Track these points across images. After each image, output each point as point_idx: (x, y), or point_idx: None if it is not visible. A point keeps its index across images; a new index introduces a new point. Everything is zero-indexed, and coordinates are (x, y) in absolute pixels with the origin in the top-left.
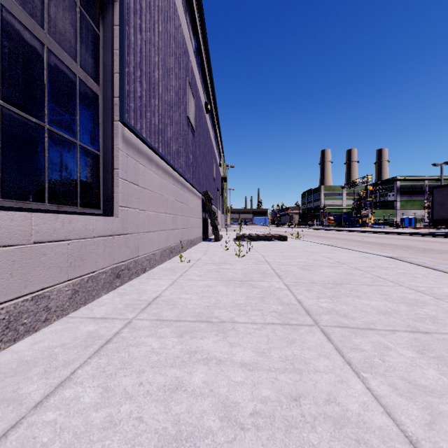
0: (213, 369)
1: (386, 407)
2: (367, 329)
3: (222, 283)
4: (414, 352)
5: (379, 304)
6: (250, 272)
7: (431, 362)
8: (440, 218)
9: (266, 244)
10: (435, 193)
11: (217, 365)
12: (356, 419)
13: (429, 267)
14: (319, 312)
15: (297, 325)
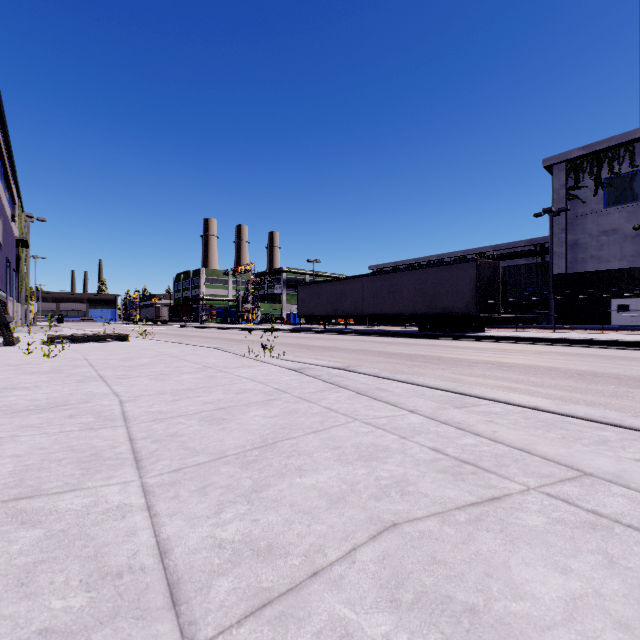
0: (23, 396)
1: (113, 389)
2: (134, 377)
3: (25, 375)
4: (148, 379)
5: (158, 369)
6: (61, 367)
7: (151, 380)
8: (303, 315)
9: (96, 345)
10: (299, 290)
11: (25, 395)
12: (97, 392)
13: (229, 351)
14: (111, 376)
15: (89, 381)
